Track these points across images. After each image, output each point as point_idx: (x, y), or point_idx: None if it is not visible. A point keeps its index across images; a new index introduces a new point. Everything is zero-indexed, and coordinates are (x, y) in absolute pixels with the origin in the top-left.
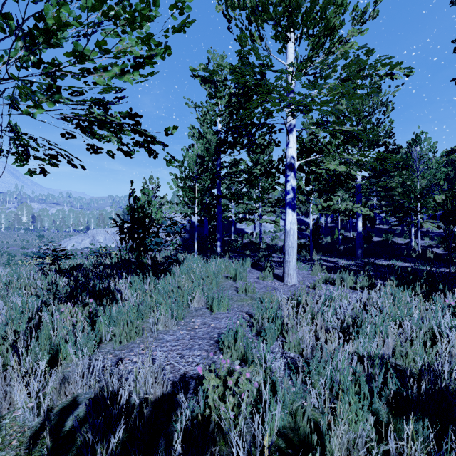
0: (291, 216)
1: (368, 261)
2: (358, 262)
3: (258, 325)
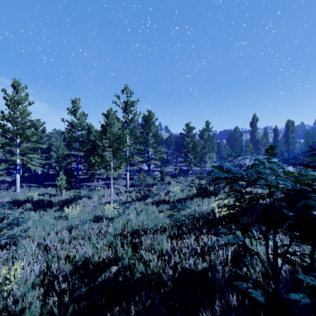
0: (18, 175)
1: (42, 183)
2: (38, 184)
3: (17, 196)
